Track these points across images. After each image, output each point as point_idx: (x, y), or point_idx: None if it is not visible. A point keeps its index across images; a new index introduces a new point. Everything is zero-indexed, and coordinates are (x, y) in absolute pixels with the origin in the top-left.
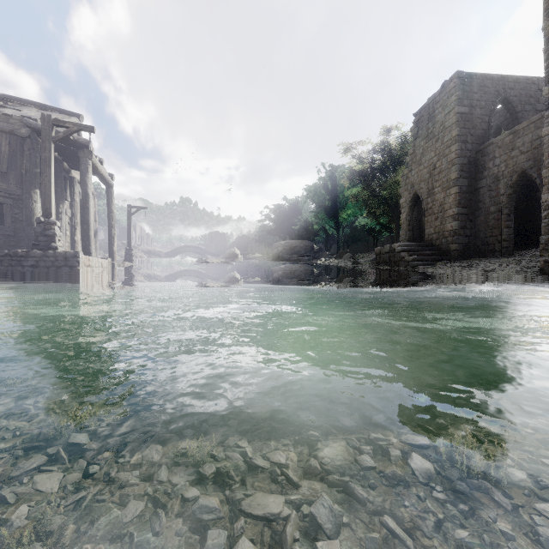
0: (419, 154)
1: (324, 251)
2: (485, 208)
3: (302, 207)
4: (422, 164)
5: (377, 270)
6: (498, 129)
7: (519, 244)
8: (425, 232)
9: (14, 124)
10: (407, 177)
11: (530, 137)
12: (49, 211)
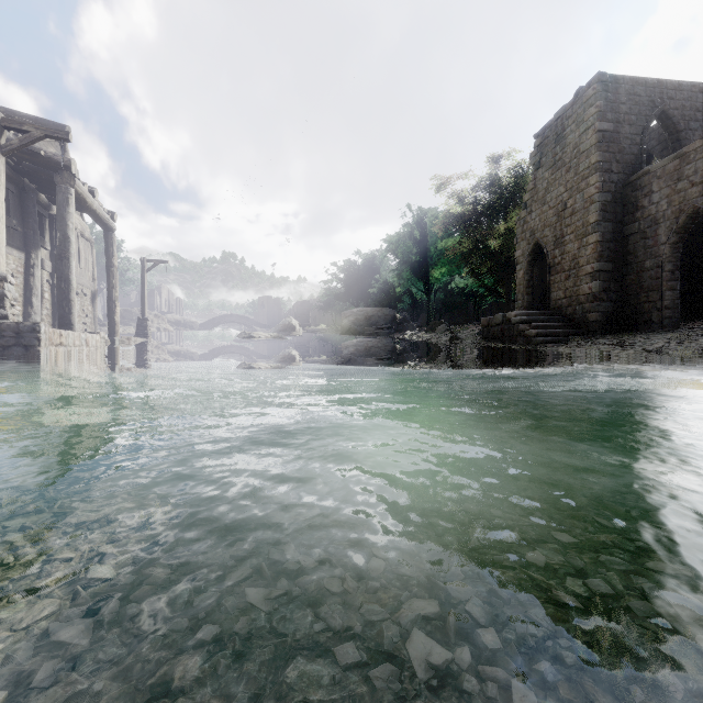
0: (543, 190)
1: (410, 322)
2: (637, 263)
3: (380, 263)
4: (546, 203)
5: (486, 349)
6: (649, 156)
7: (682, 314)
8: (551, 297)
9: None
10: (525, 222)
11: None
12: None
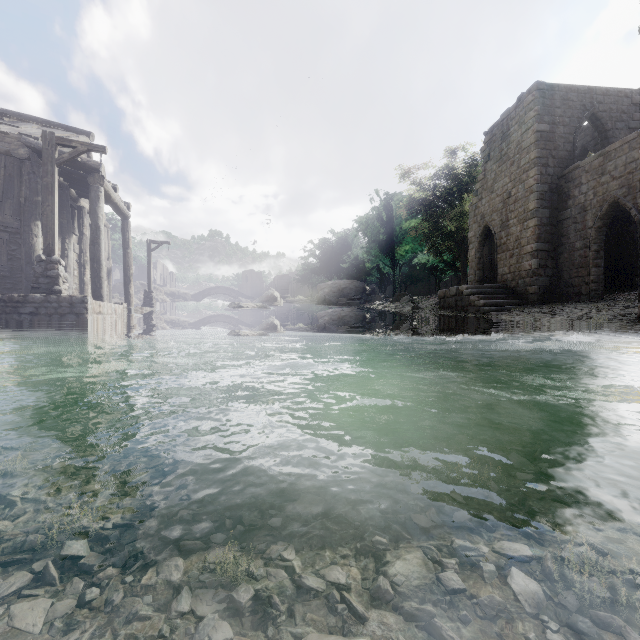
0: (491, 180)
1: (378, 294)
2: (569, 244)
3: (352, 241)
4: (494, 191)
5: (441, 317)
6: (584, 150)
7: (609, 286)
8: (498, 272)
9: (10, 144)
10: (477, 207)
11: (624, 160)
12: (51, 247)
